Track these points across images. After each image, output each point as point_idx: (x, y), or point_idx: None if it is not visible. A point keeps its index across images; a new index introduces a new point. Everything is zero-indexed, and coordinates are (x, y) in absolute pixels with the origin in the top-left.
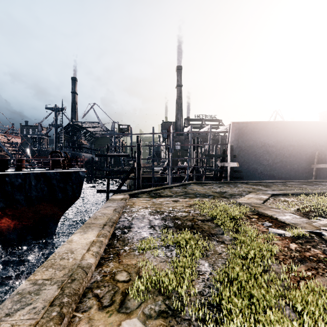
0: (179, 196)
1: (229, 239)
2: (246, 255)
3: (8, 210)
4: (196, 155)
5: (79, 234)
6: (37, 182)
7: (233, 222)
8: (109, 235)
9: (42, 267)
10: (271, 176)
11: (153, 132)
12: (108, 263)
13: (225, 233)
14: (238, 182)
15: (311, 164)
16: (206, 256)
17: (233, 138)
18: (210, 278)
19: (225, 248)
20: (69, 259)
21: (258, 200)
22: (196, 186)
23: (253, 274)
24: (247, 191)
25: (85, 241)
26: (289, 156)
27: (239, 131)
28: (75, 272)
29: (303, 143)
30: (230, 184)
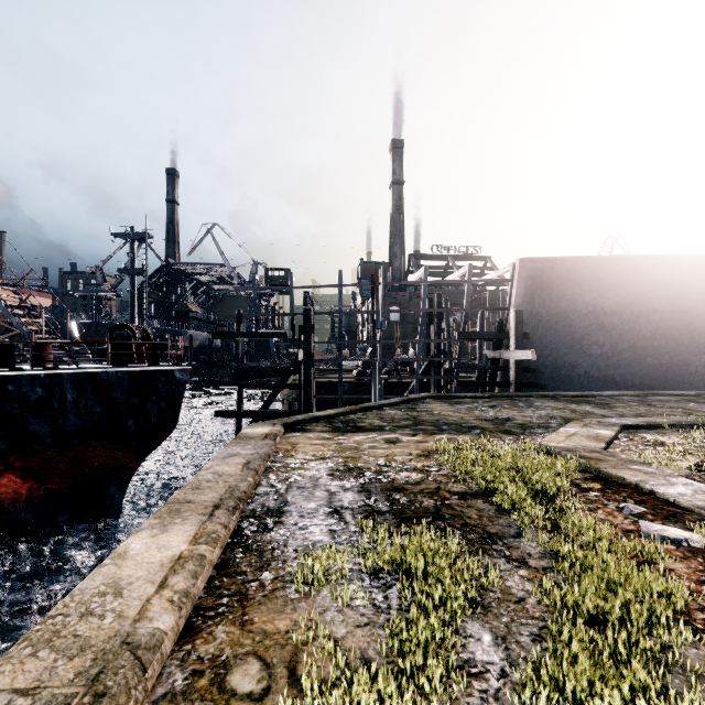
0: (399, 430)
1: (539, 554)
2: (598, 609)
3: (15, 458)
4: (437, 333)
5: (149, 533)
6: (78, 395)
7: (541, 501)
8: (225, 537)
9: (22, 645)
10: (609, 382)
11: (340, 283)
12: (211, 627)
13: (525, 535)
14: (534, 395)
15: (702, 355)
16: (484, 609)
17: (522, 294)
18: (505, 692)
19: (532, 580)
20: (105, 615)
21: (593, 440)
22: (438, 405)
23: (638, 687)
24: (558, 417)
25: (158, 556)
26: (651, 336)
27: (536, 279)
28: (111, 663)
29: (684, 305)
30: (517, 400)
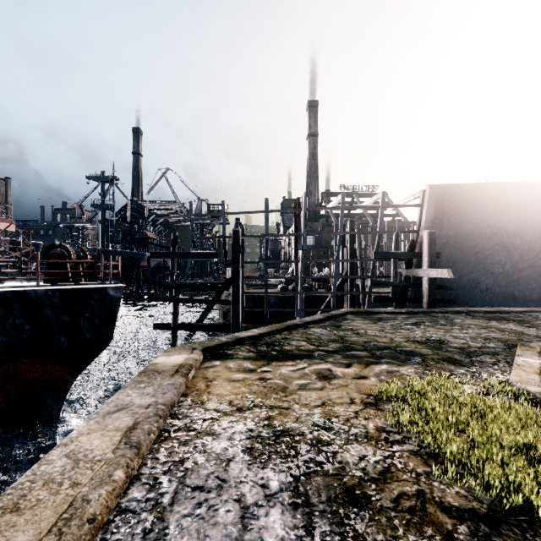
0: (330, 357)
1: None
2: None
3: None
4: (350, 254)
5: None
6: (4, 313)
7: None
8: None
9: None
10: (508, 297)
11: (266, 209)
12: None
13: None
14: (449, 311)
15: None
16: None
17: (431, 218)
18: None
19: None
20: None
21: None
22: (361, 322)
23: None
24: (493, 338)
25: None
26: None
27: (445, 204)
28: None
29: None
30: (435, 317)
